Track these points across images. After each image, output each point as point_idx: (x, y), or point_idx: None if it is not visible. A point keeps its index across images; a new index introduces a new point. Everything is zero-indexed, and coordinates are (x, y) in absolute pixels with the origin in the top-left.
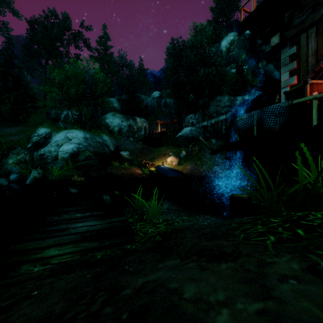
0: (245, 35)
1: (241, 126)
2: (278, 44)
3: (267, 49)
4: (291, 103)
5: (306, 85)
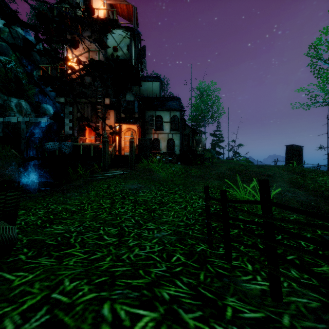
0: (18, 34)
1: (49, 148)
2: (64, 102)
3: (57, 100)
4: (73, 144)
5: (78, 138)
